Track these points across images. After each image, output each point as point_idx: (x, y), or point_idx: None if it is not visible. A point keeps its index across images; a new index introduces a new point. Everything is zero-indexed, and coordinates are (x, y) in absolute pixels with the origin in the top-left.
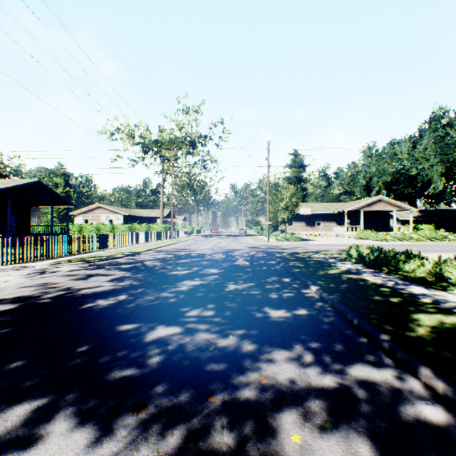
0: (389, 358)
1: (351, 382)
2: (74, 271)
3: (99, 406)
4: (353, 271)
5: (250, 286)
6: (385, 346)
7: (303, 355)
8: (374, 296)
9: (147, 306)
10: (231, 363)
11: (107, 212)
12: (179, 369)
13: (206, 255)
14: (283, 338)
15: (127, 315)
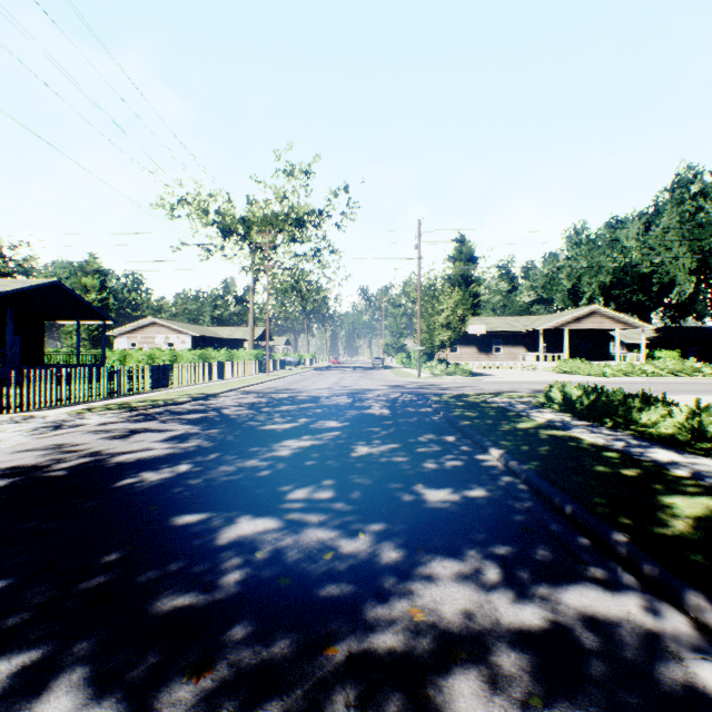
0: (630, 574)
1: (569, 618)
2: (108, 425)
3: (130, 665)
4: (556, 425)
5: (392, 449)
6: (622, 553)
7: (483, 568)
8: (595, 465)
9: (223, 482)
10: (362, 582)
11: (165, 331)
12: (273, 594)
13: (322, 398)
14: (449, 537)
15: (190, 499)
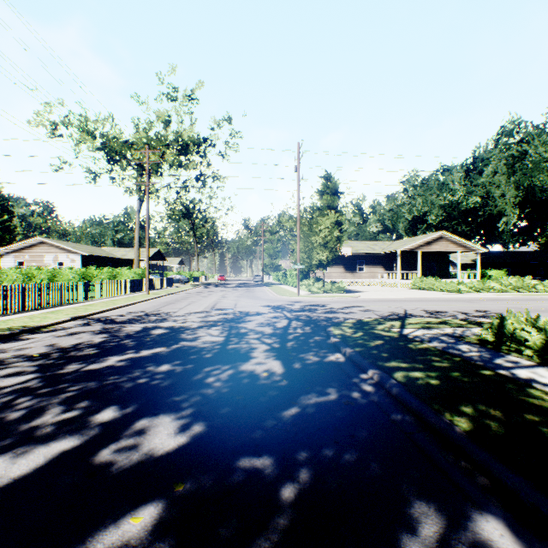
0: None
1: None
2: None
3: None
4: None
5: None
6: None
7: None
8: None
9: None
10: None
11: (54, 250)
12: None
13: (185, 333)
14: None
15: None
